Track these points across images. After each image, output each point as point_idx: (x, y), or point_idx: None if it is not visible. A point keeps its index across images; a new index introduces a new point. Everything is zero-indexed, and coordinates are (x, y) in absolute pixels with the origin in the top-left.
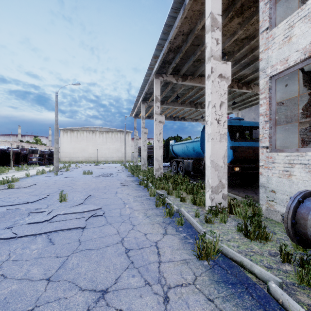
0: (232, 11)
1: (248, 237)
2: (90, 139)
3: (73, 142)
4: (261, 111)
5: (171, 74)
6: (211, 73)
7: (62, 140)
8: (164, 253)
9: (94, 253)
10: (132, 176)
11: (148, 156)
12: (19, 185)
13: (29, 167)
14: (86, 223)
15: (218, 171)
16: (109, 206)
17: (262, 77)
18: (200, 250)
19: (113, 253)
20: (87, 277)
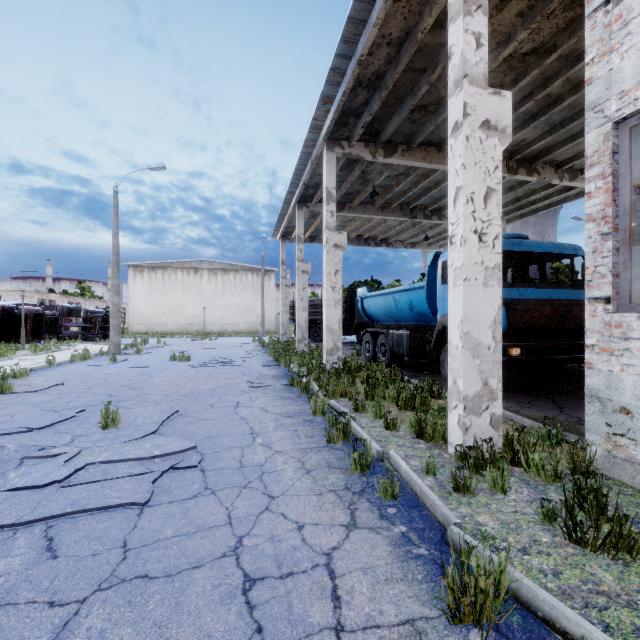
0: None
1: (576, 541)
2: (189, 286)
3: (155, 292)
4: (589, 209)
5: (360, 141)
6: (463, 117)
7: (133, 288)
8: (351, 595)
9: (155, 593)
10: (276, 366)
11: (311, 321)
12: (26, 386)
13: (62, 344)
14: (153, 490)
15: (481, 359)
16: (216, 441)
17: (593, 123)
18: (458, 597)
19: (210, 594)
20: None
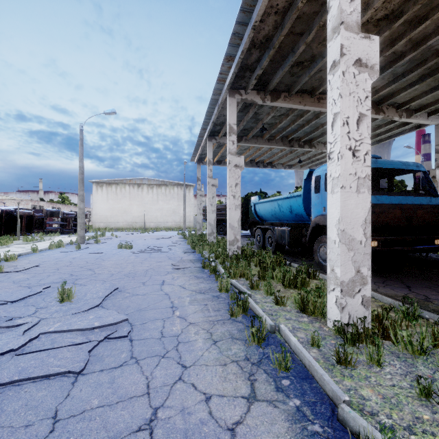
0: None
1: None
2: (134, 196)
3: (111, 200)
4: None
5: (254, 90)
6: (340, 56)
7: (96, 197)
8: None
9: None
10: (193, 252)
11: (218, 220)
12: (13, 267)
13: (46, 236)
14: (89, 359)
15: (355, 252)
16: (144, 314)
17: None
18: None
19: None
20: None
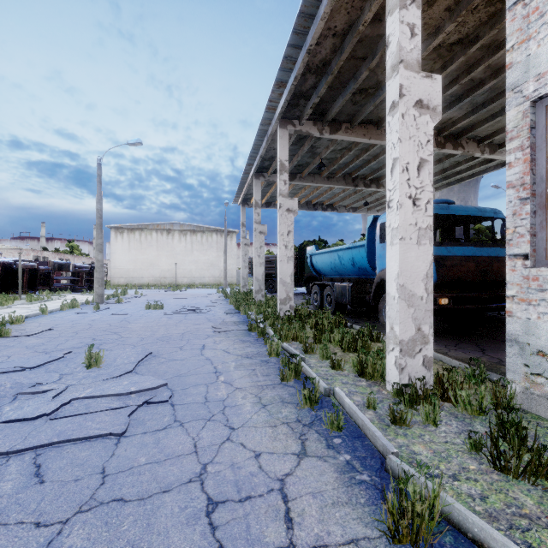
0: None
1: (500, 468)
2: (163, 244)
3: (133, 250)
4: (509, 177)
5: (309, 120)
6: (399, 97)
7: (115, 246)
8: (302, 517)
9: (129, 515)
10: (237, 313)
11: (267, 275)
12: (22, 331)
13: (54, 295)
14: (129, 422)
15: (415, 308)
16: (185, 379)
17: (513, 102)
18: (397, 520)
19: (177, 516)
20: None
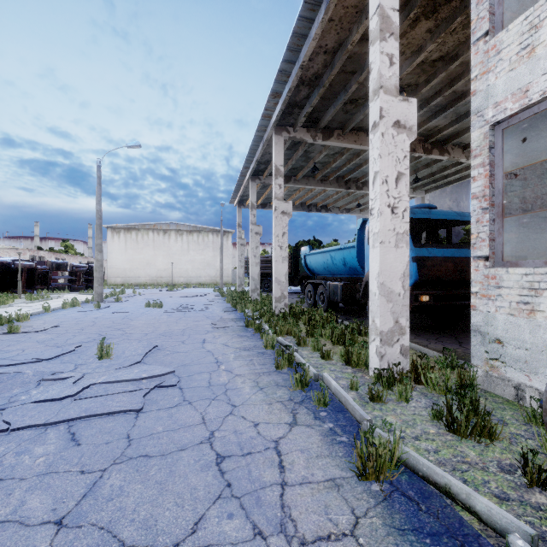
0: (416, 7)
1: (454, 431)
2: (159, 244)
3: (130, 249)
4: (474, 189)
5: (303, 127)
6: (379, 118)
7: (111, 246)
8: (292, 465)
9: (154, 465)
10: (234, 311)
11: (262, 274)
12: (29, 328)
13: (52, 294)
14: (145, 402)
15: (393, 303)
16: (189, 368)
17: (477, 125)
18: (364, 462)
19: (193, 465)
20: (137, 518)
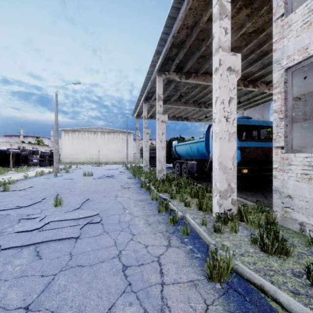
0: (240, 1)
1: (264, 251)
2: (91, 140)
3: (74, 142)
4: (275, 107)
5: (174, 72)
6: (219, 65)
7: (64, 141)
8: (168, 271)
9: (85, 271)
10: (134, 178)
11: (150, 157)
12: (15, 188)
13: (30, 168)
14: (81, 232)
15: (227, 174)
16: (107, 212)
17: (276, 69)
18: (211, 270)
19: (108, 272)
20: (74, 305)
